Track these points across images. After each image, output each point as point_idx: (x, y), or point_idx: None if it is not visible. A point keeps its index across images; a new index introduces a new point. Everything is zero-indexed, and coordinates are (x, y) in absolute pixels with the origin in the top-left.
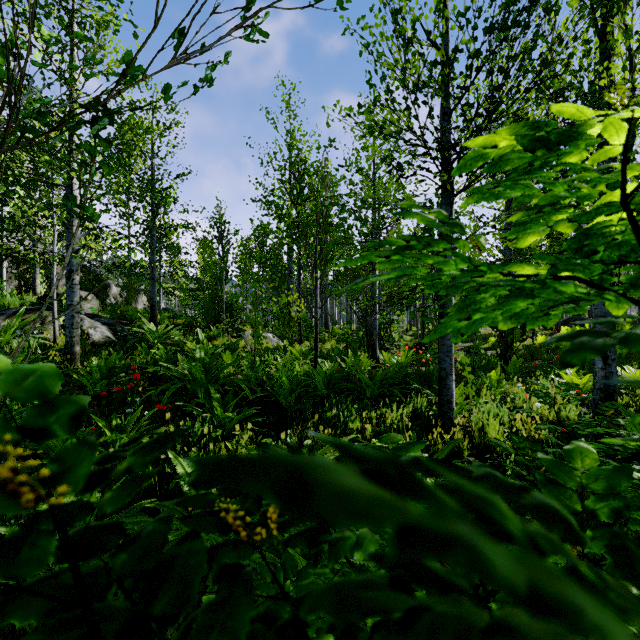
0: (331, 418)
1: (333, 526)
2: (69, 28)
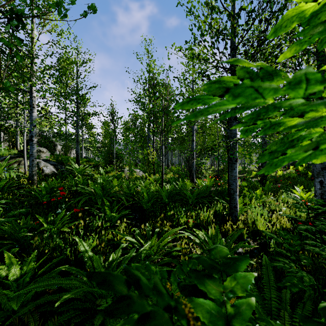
0: (170, 215)
1: None
2: (30, 6)
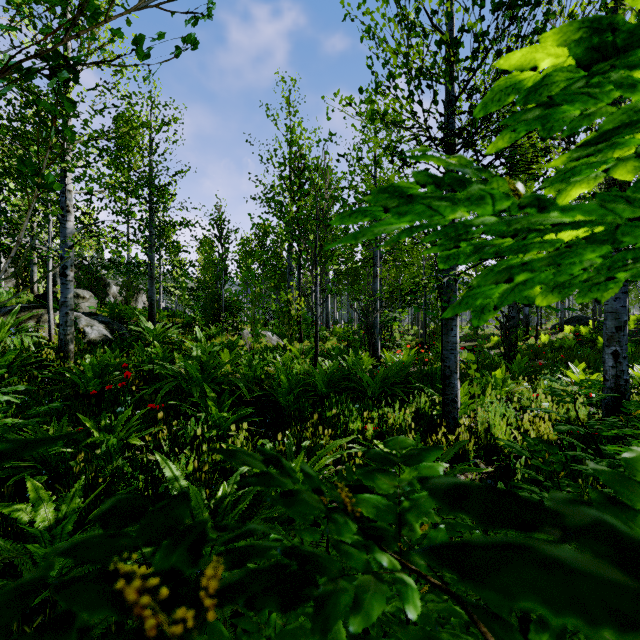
0: (331, 418)
1: (321, 573)
2: (62, 17)
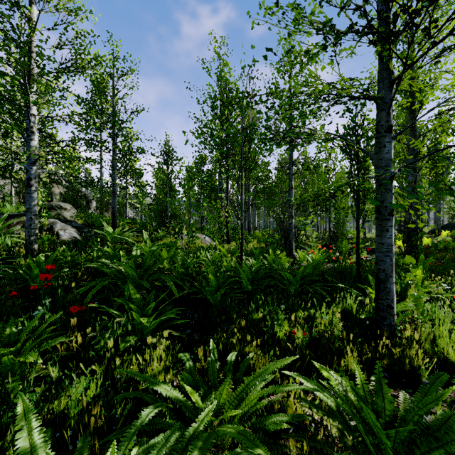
0: (257, 320)
1: None
2: None
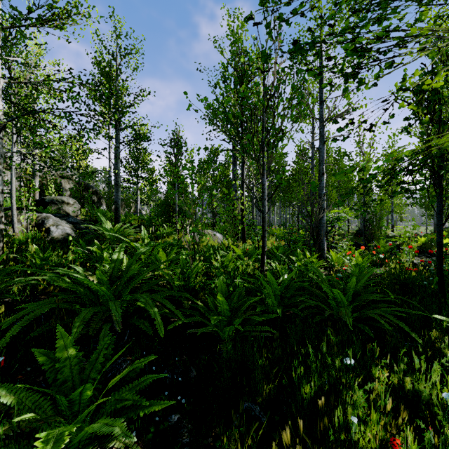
0: (308, 397)
1: None
2: None
